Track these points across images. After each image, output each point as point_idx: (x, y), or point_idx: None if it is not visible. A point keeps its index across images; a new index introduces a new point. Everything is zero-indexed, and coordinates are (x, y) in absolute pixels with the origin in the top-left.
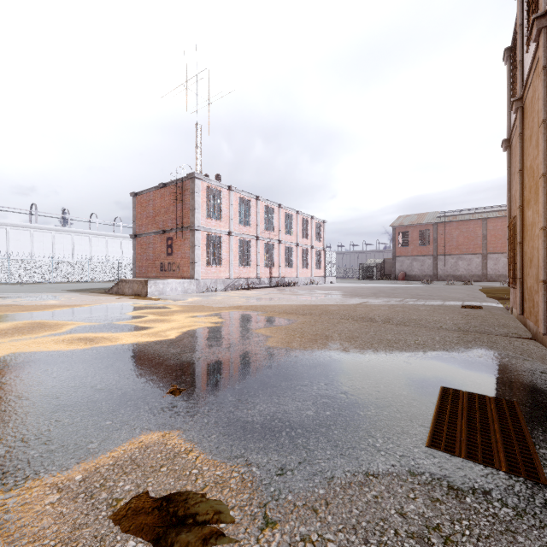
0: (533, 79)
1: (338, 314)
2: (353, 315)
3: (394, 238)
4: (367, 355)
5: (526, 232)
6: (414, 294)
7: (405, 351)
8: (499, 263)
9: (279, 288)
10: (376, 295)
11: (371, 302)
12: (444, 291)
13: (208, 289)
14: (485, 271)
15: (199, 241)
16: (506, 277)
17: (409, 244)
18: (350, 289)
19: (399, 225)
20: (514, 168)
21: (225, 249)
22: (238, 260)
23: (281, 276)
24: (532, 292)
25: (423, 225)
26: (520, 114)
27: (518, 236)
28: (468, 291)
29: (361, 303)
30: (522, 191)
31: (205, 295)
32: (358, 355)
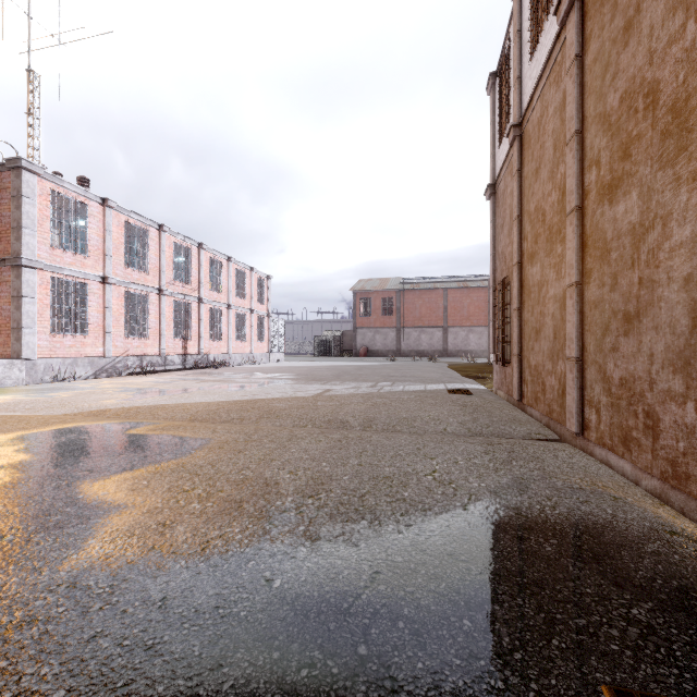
0: (544, 92)
1: (290, 416)
2: (314, 418)
3: (355, 306)
4: (363, 545)
5: (527, 296)
6: (386, 375)
7: (433, 512)
8: (458, 337)
9: (198, 371)
10: (340, 378)
11: (336, 391)
12: (415, 369)
13: (55, 376)
14: (446, 346)
15: (34, 288)
16: (464, 352)
17: (372, 313)
18: (305, 370)
19: (361, 290)
20: (503, 219)
21: (95, 305)
22: (122, 325)
23: (203, 352)
24: (540, 373)
25: (386, 291)
26: (518, 145)
27: (515, 300)
28: (439, 368)
29: (324, 393)
30: (519, 244)
31: (42, 388)
32: (342, 550)
